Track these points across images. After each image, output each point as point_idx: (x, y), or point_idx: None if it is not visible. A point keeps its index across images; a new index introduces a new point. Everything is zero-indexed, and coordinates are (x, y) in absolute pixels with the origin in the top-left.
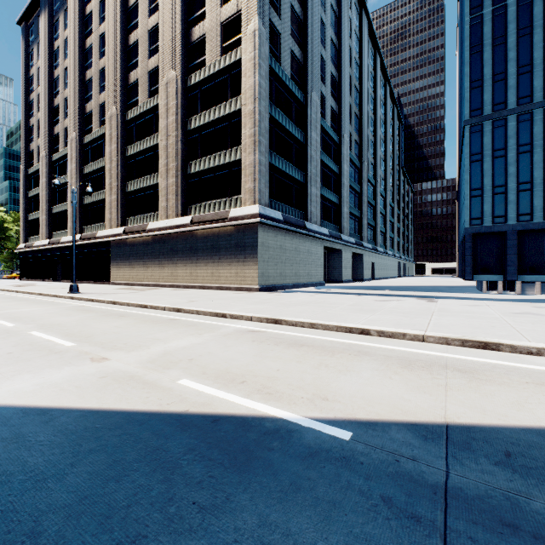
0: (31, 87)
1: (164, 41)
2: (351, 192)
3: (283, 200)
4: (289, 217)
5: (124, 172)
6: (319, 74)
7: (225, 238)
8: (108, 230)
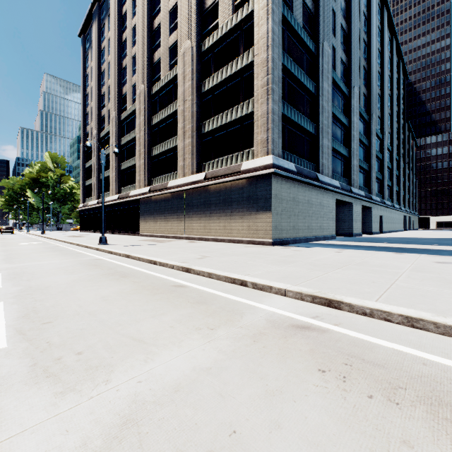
0: (87, 83)
1: (182, 15)
2: (359, 146)
3: (295, 152)
4: (301, 169)
5: (150, 139)
6: (330, 24)
7: (237, 192)
8: (138, 190)
